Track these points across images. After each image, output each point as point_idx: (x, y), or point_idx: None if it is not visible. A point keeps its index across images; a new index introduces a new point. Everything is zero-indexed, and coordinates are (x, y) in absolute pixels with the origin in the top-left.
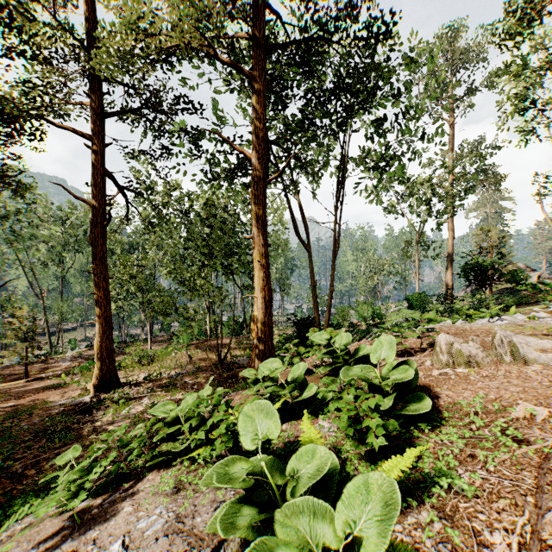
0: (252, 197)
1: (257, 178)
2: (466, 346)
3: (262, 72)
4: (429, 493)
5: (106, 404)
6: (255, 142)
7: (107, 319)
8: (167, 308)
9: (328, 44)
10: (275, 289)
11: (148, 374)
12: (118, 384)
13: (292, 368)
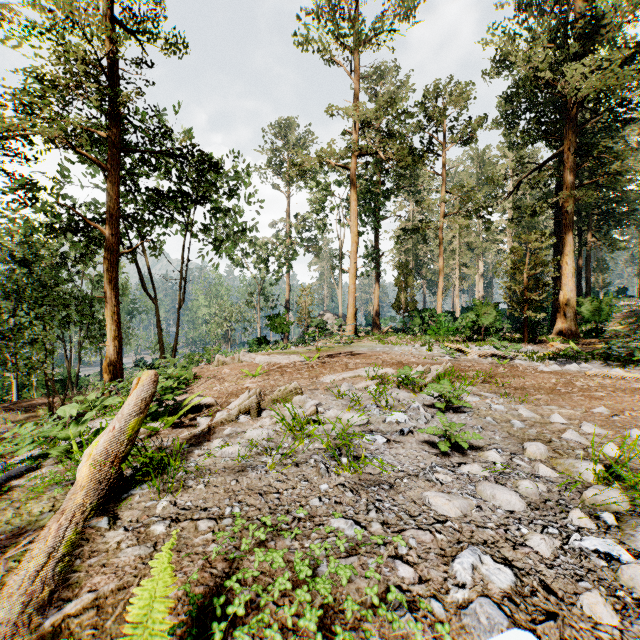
0: (105, 264)
1: (110, 250)
2: (225, 358)
3: (115, 167)
4: (190, 386)
5: None
6: (108, 221)
7: None
8: None
9: (171, 157)
10: None
11: None
12: None
13: None
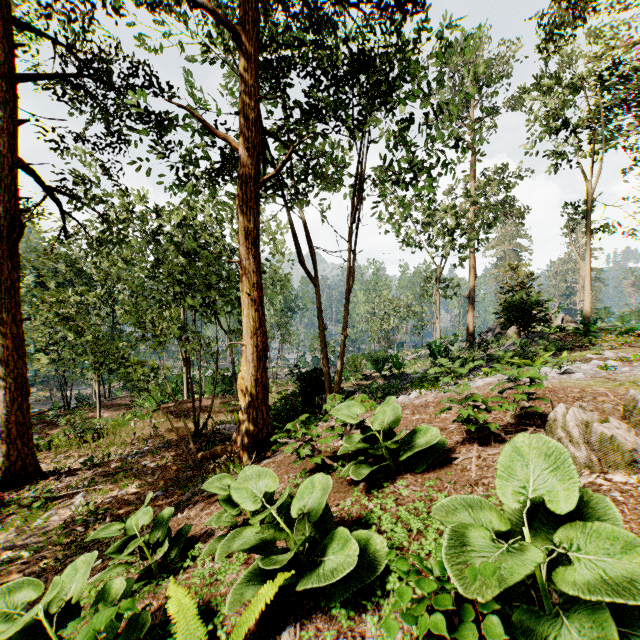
0: (238, 202)
1: (246, 177)
2: (611, 428)
3: (253, 28)
4: None
5: (11, 510)
6: (243, 126)
7: (19, 380)
8: (113, 362)
9: (343, 2)
10: (273, 335)
11: (89, 457)
12: (39, 475)
13: (302, 487)
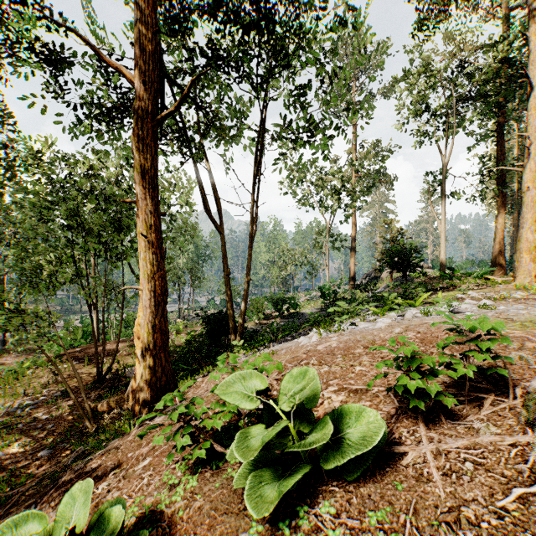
0: (133, 138)
1: (142, 112)
2: None
3: None
4: None
5: None
6: (139, 57)
7: None
8: None
9: None
10: (184, 280)
11: None
12: None
13: None
